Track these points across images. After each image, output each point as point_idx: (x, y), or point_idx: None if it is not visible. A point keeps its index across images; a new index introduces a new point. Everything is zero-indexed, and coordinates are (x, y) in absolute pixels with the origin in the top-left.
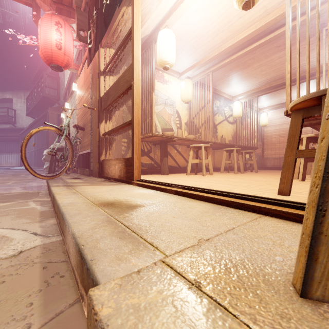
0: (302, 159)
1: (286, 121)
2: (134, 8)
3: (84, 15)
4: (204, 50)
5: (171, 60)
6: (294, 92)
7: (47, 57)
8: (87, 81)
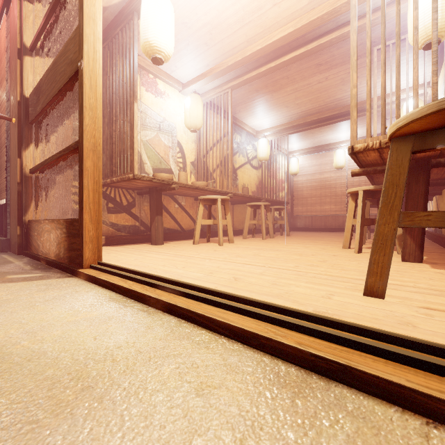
0: (358, 221)
1: (319, 169)
2: None
3: None
4: (221, 51)
5: (167, 48)
6: (330, 134)
7: None
8: (0, 67)
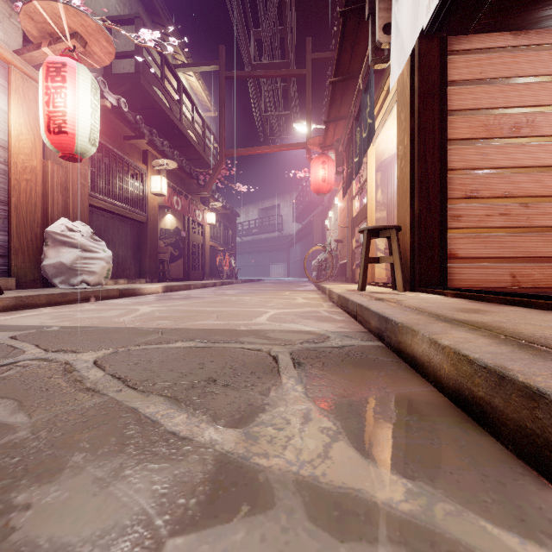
0: None
1: None
2: (367, 166)
3: (340, 155)
4: None
5: None
6: None
7: (316, 190)
8: (344, 201)
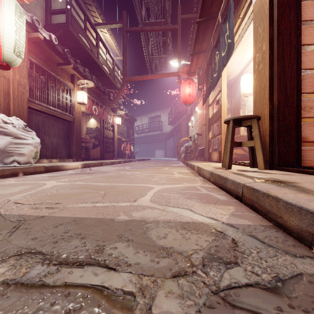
0: None
1: None
2: (222, 81)
3: (201, 77)
4: None
5: (249, 92)
6: None
7: (184, 102)
8: (203, 108)
